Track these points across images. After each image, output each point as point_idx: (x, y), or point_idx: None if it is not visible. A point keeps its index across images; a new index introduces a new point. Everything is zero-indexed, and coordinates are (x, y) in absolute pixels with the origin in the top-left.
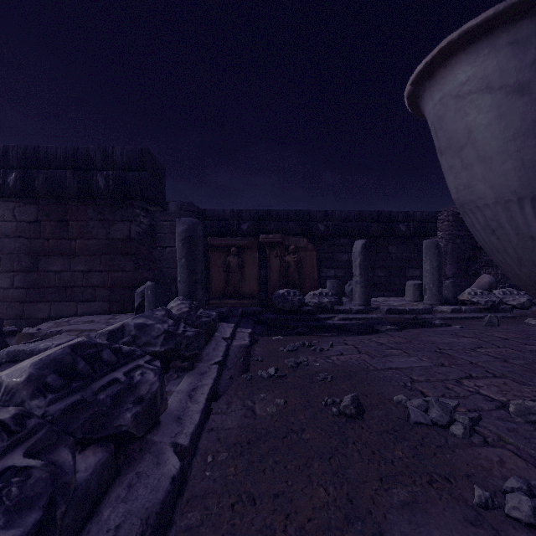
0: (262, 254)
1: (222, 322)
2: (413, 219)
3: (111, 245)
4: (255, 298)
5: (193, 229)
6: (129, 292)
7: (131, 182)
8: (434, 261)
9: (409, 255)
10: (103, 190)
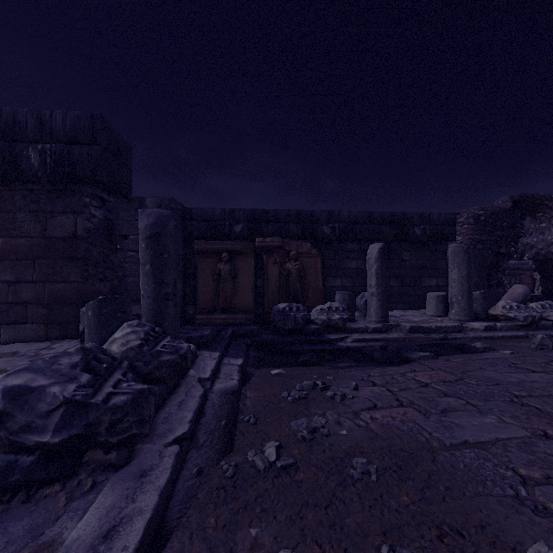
0: (258, 260)
1: (203, 349)
2: (429, 221)
3: (50, 246)
4: (249, 312)
5: (162, 223)
6: (75, 311)
7: (78, 160)
8: (463, 269)
9: (424, 263)
10: (37, 170)
